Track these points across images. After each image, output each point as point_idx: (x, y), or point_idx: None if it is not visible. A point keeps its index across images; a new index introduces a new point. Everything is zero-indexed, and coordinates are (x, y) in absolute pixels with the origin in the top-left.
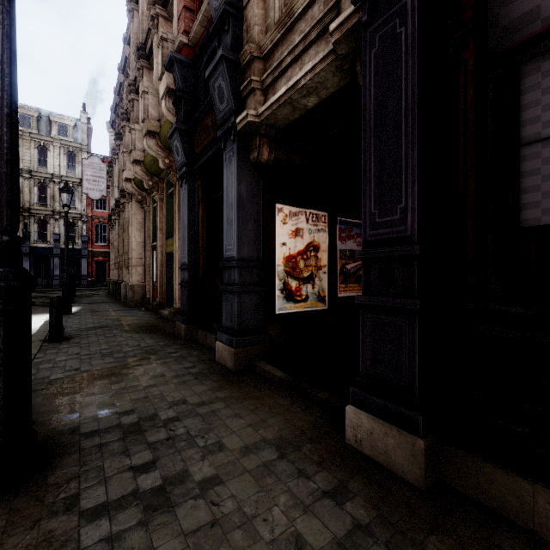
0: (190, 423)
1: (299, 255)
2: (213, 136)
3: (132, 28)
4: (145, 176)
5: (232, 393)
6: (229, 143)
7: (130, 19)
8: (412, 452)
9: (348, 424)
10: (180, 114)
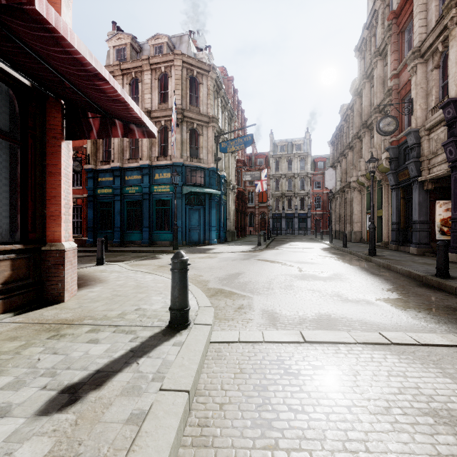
0: (404, 256)
1: (448, 218)
2: (408, 177)
3: (355, 107)
4: (366, 181)
5: (416, 256)
6: (415, 184)
7: (354, 103)
8: (456, 257)
9: None
10: (392, 166)
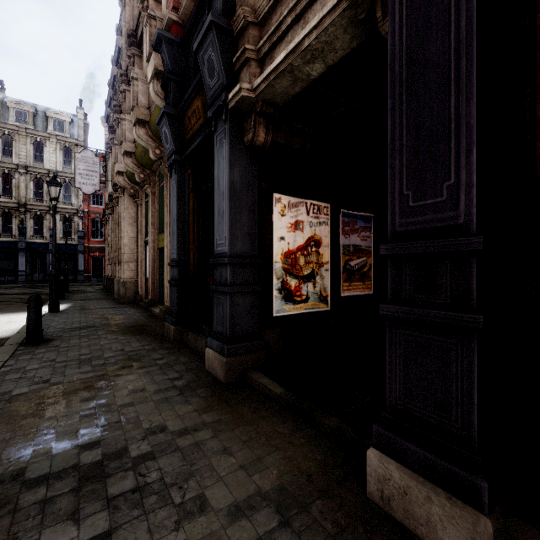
0: (166, 463)
1: (299, 251)
2: (204, 119)
3: (124, 17)
4: (136, 168)
5: (222, 415)
6: (220, 124)
7: (122, 7)
8: (471, 534)
9: (370, 474)
10: (169, 98)
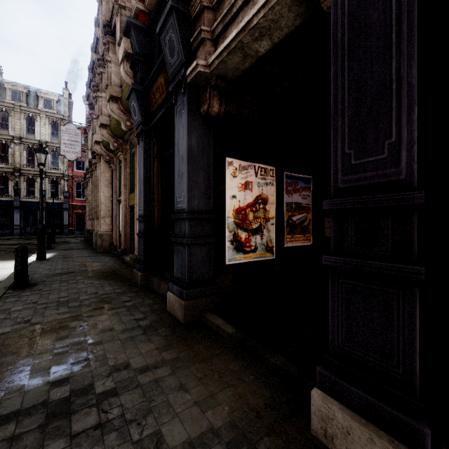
0: (127, 399)
1: (248, 207)
2: (166, 94)
3: (101, 11)
4: (111, 138)
5: (179, 353)
6: (179, 97)
7: (99, 2)
8: None
9: (314, 413)
10: (137, 77)
